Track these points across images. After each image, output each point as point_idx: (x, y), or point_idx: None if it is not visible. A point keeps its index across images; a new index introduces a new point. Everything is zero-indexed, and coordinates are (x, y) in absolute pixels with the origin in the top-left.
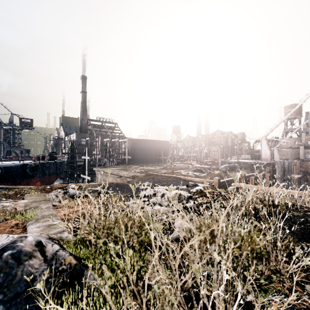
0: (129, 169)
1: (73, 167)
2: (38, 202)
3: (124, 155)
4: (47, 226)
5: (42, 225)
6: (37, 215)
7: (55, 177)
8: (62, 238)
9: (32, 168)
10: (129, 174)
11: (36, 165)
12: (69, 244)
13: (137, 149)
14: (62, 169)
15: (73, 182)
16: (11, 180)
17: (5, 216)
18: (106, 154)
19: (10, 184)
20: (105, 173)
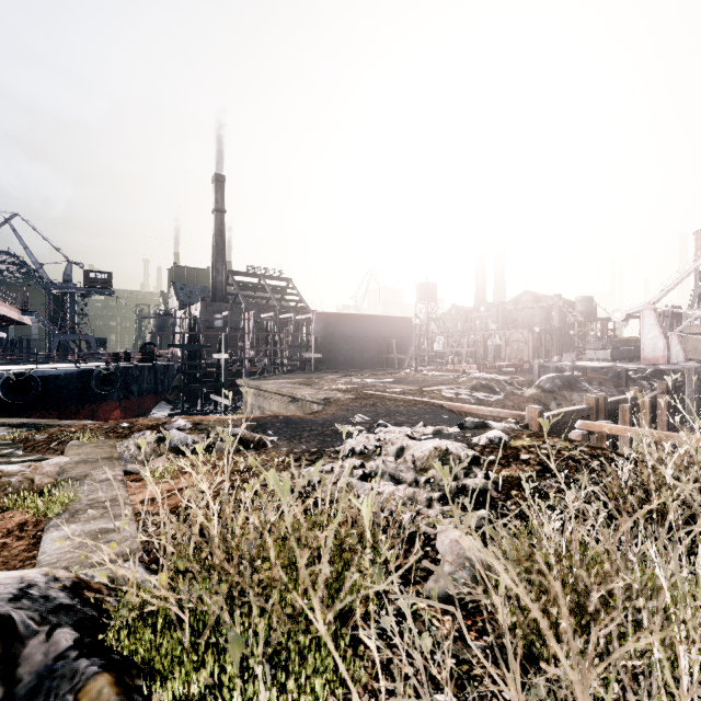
0: (317, 383)
1: (195, 378)
2: (93, 464)
3: (306, 350)
4: (93, 535)
5: (82, 531)
6: (78, 500)
7: (154, 400)
8: (114, 581)
9: (103, 379)
10: (317, 394)
11: (110, 372)
12: (131, 605)
13: (337, 338)
14: (168, 382)
15: (195, 411)
16: (57, 406)
17: (0, 501)
18: (268, 349)
19: (56, 414)
20: (263, 392)
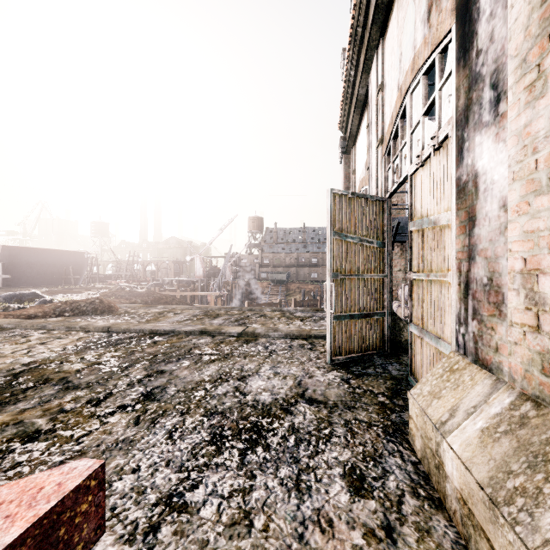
0: None
1: None
2: None
3: None
4: None
5: None
6: None
7: None
8: None
9: None
10: None
11: None
12: None
13: (22, 264)
14: None
15: None
16: None
17: None
18: None
19: None
20: None
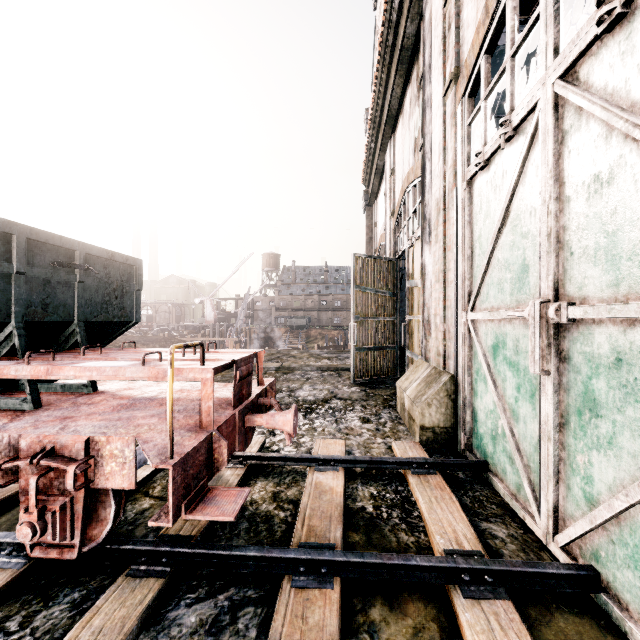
0: None
1: None
2: None
3: None
4: None
5: None
6: None
7: None
8: None
9: None
10: None
11: None
12: None
13: None
14: None
15: None
16: None
17: None
18: None
19: None
20: None
